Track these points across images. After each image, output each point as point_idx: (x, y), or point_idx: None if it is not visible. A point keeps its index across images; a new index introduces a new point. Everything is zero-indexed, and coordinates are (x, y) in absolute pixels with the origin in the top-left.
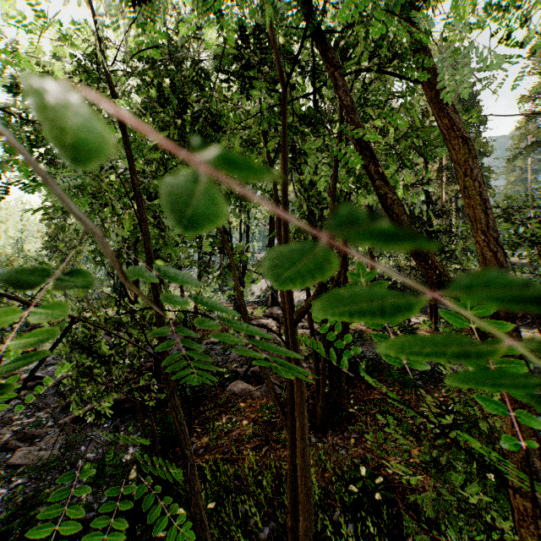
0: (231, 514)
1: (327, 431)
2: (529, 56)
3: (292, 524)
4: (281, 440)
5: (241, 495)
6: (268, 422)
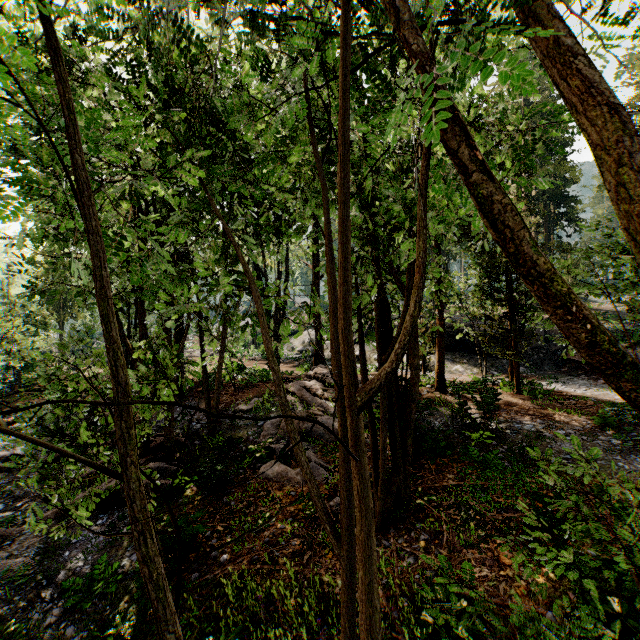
0: None
1: (389, 530)
2: None
3: None
4: (329, 543)
5: (274, 625)
6: (311, 517)
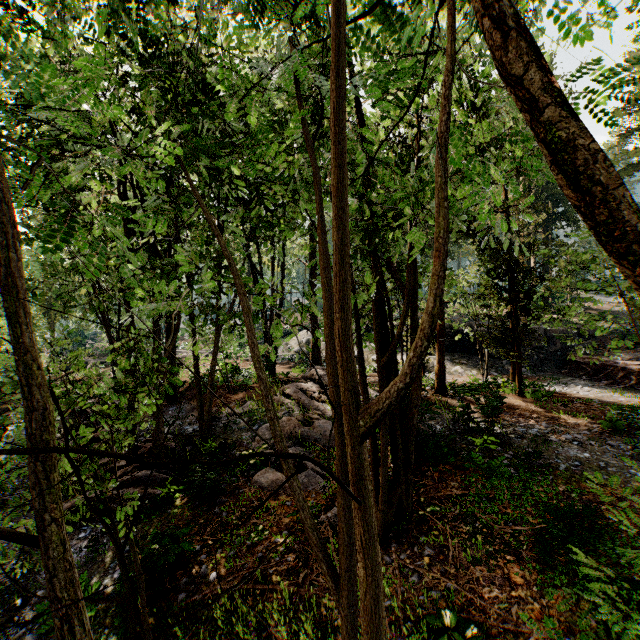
0: None
1: (390, 544)
2: None
3: None
4: None
5: None
6: None
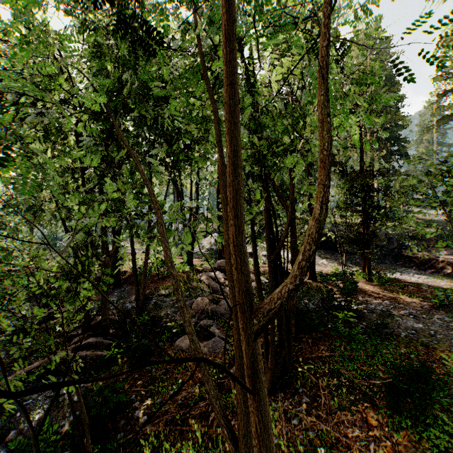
0: None
1: (277, 394)
2: None
3: None
4: (229, 406)
5: None
6: (215, 383)
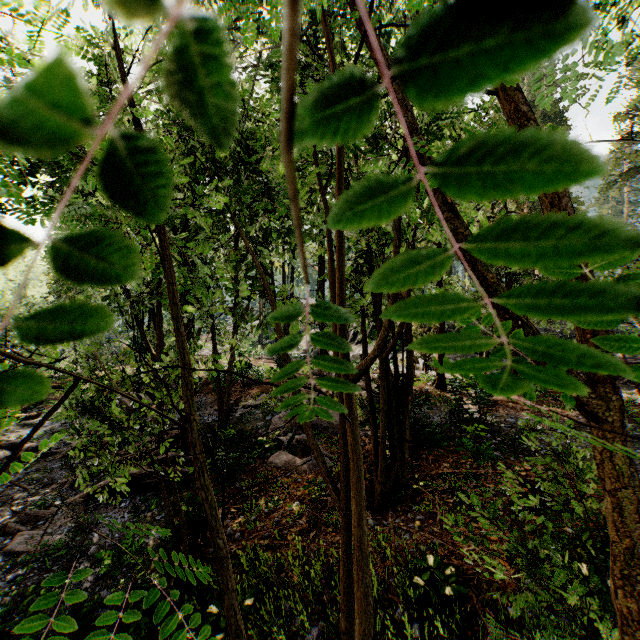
0: (272, 612)
1: (387, 512)
2: (630, 63)
3: (345, 626)
4: (333, 523)
5: (284, 589)
6: (317, 500)
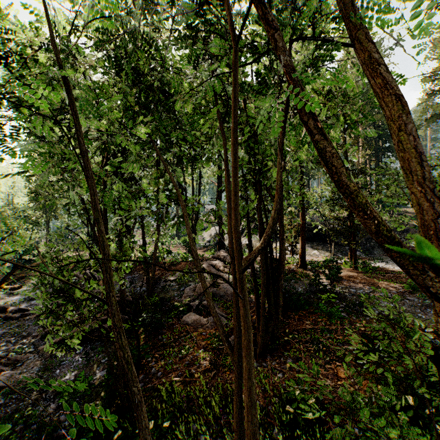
0: (184, 431)
1: (266, 356)
2: None
3: None
4: (227, 365)
5: (192, 414)
6: (216, 348)
